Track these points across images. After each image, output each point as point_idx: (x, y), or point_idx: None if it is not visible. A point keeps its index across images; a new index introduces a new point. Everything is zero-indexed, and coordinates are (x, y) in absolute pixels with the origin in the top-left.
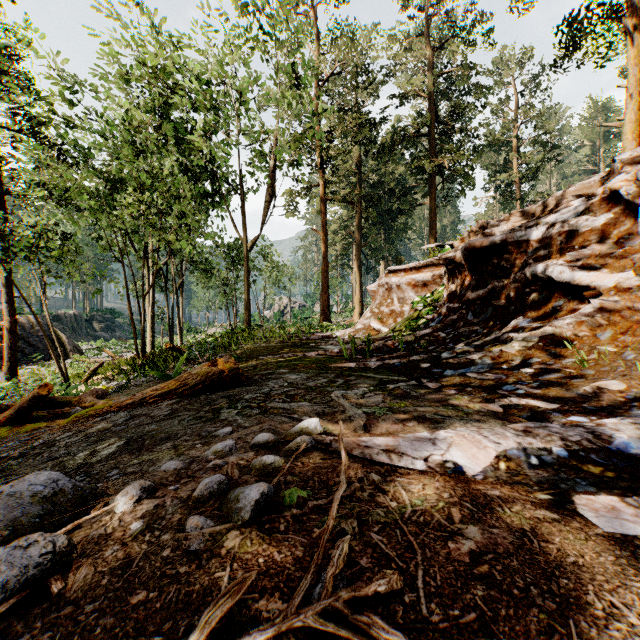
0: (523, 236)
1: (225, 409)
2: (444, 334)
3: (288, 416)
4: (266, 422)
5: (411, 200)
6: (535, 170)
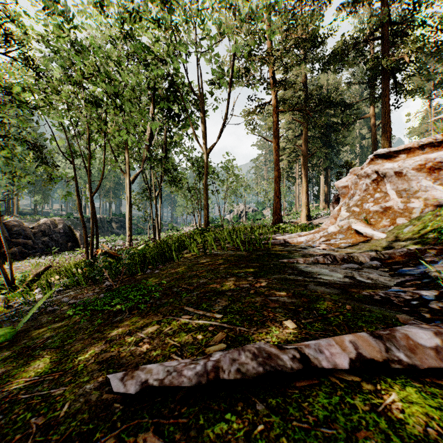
0: None
1: None
2: None
3: None
4: None
5: (354, 113)
6: None
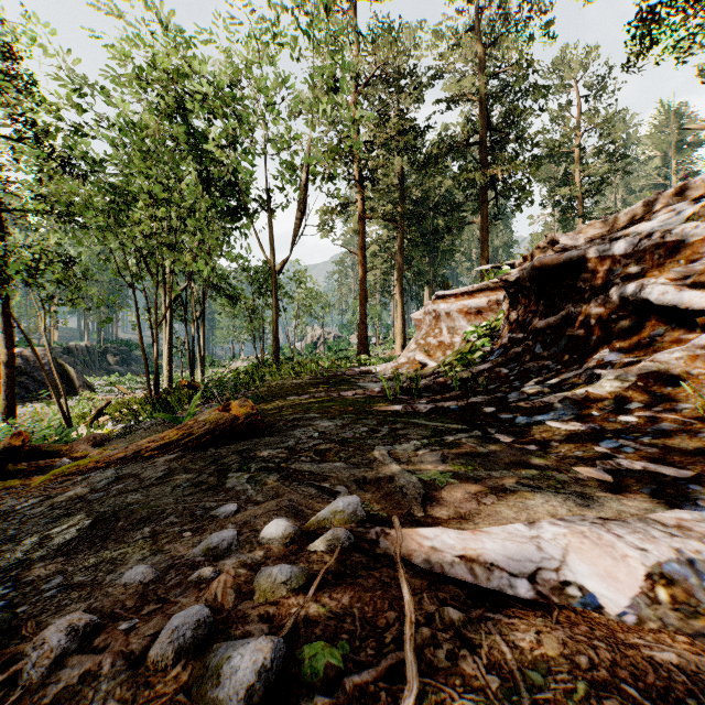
0: (607, 250)
1: (234, 472)
2: (506, 370)
3: (316, 485)
4: (286, 495)
5: (459, 218)
6: (600, 183)
